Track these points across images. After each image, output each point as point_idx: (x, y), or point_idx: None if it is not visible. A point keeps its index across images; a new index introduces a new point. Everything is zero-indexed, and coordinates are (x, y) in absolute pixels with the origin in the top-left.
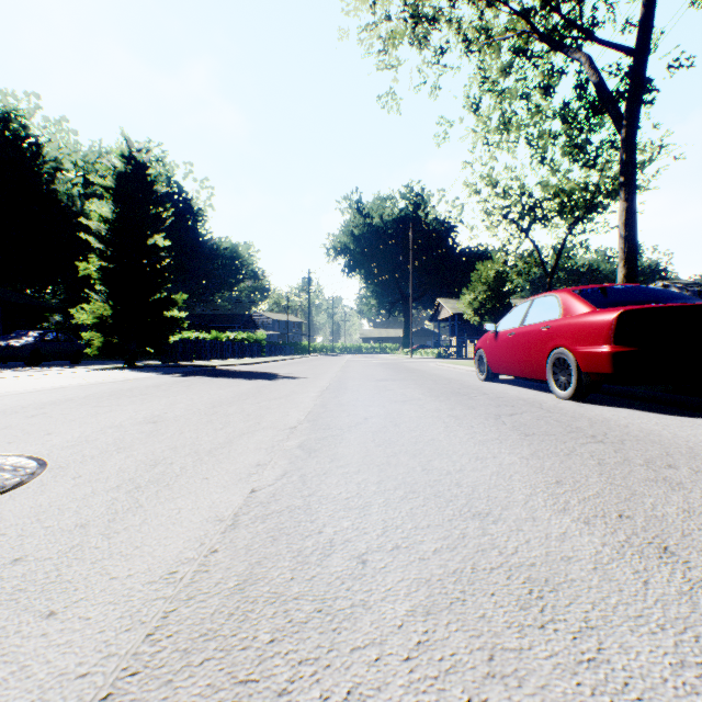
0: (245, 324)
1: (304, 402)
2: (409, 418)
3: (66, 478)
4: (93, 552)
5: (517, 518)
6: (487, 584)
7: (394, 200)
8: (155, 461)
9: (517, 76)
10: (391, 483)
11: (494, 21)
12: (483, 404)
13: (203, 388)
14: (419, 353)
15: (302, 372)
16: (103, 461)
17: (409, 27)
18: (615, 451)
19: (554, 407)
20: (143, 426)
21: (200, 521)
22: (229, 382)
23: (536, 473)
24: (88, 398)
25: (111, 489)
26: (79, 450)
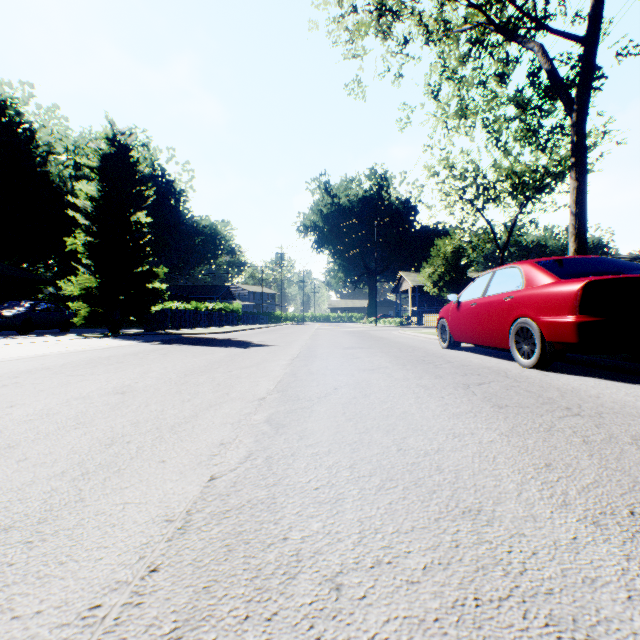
0: (222, 295)
1: (274, 370)
2: (379, 388)
3: (9, 461)
4: (4, 572)
5: (514, 516)
6: (499, 627)
7: (359, 181)
8: (112, 439)
9: (473, 65)
10: (365, 467)
11: (452, 14)
12: (449, 372)
13: (178, 356)
14: (382, 322)
15: (274, 340)
16: (57, 439)
17: (374, 19)
18: (597, 426)
19: (520, 376)
20: (110, 397)
21: (144, 522)
22: (204, 350)
23: (521, 454)
24: (64, 367)
25: (54, 476)
26: (36, 425)
